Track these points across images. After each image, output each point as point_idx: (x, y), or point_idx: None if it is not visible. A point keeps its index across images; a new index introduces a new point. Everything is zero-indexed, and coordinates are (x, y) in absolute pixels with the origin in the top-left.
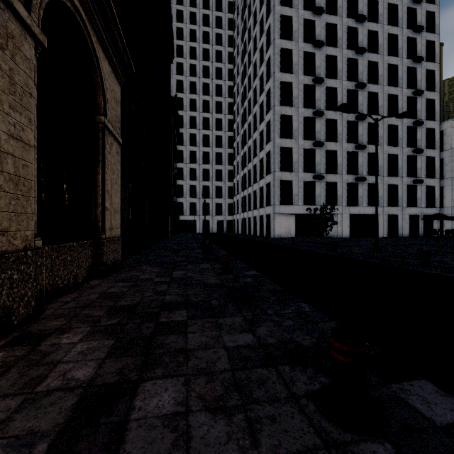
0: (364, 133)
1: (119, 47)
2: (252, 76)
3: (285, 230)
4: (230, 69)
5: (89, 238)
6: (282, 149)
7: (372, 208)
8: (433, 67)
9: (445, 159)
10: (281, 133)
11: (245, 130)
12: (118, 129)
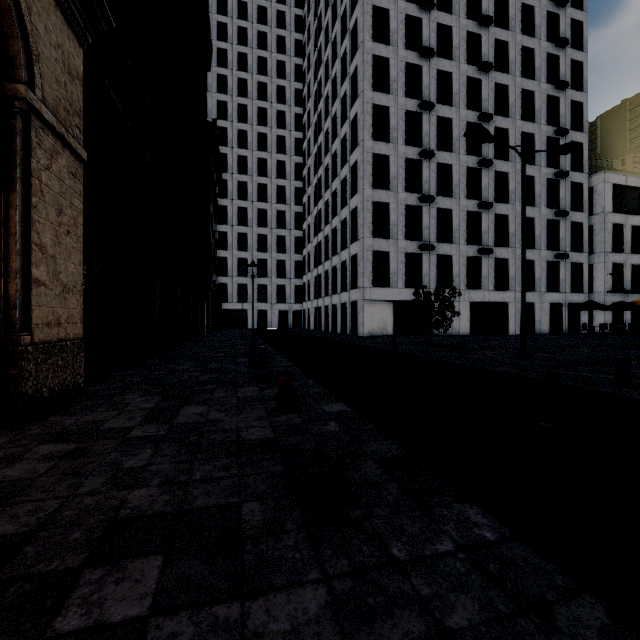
0: (489, 186)
1: None
2: (331, 97)
3: (379, 324)
4: (297, 90)
5: None
6: (375, 205)
7: (501, 294)
8: (580, 97)
9: (596, 227)
10: (374, 180)
11: (319, 177)
12: (77, 129)
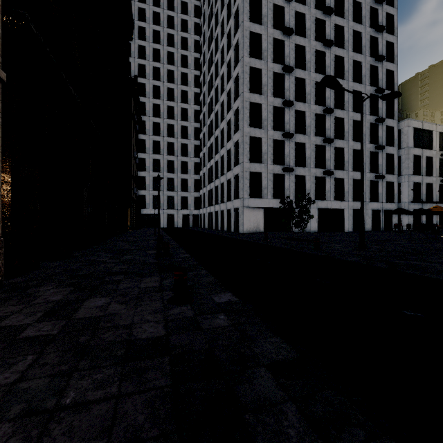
0: (331, 127)
1: None
2: (220, 62)
3: (254, 224)
4: (196, 58)
5: None
6: (251, 139)
7: (339, 203)
8: (392, 67)
9: (402, 157)
10: (250, 121)
11: (211, 120)
12: None
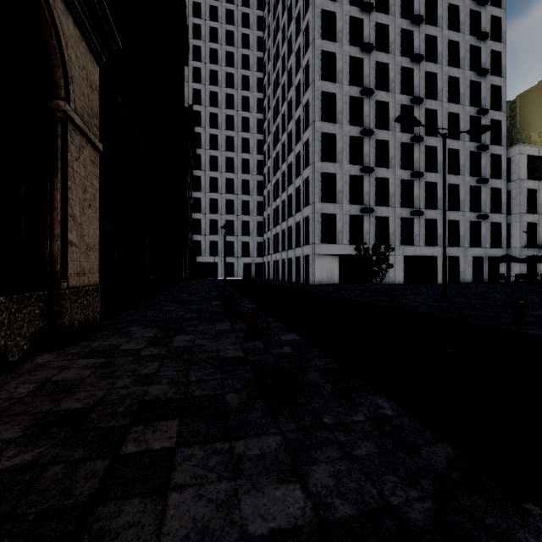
0: (420, 158)
1: (93, 3)
2: (287, 85)
3: (327, 274)
4: (259, 79)
5: (39, 288)
6: (324, 175)
7: (430, 249)
8: (499, 82)
9: (513, 192)
10: (323, 155)
11: (277, 152)
12: (95, 128)
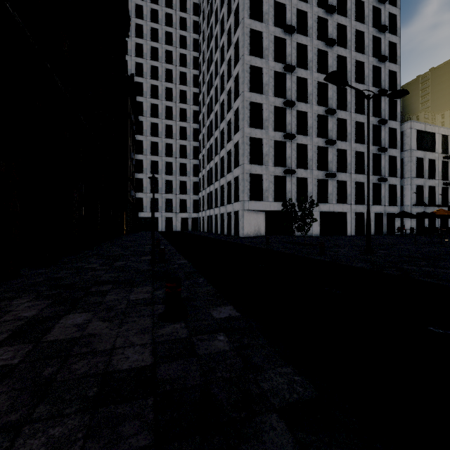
0: (333, 128)
1: None
2: (219, 61)
3: (255, 228)
4: (195, 57)
5: None
6: (252, 139)
7: (341, 206)
8: (395, 68)
9: (405, 160)
10: (251, 122)
11: (211, 120)
12: None
